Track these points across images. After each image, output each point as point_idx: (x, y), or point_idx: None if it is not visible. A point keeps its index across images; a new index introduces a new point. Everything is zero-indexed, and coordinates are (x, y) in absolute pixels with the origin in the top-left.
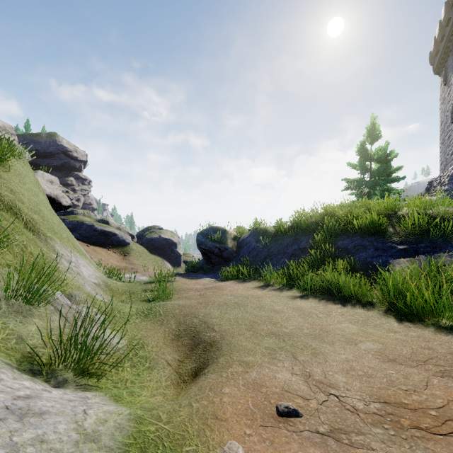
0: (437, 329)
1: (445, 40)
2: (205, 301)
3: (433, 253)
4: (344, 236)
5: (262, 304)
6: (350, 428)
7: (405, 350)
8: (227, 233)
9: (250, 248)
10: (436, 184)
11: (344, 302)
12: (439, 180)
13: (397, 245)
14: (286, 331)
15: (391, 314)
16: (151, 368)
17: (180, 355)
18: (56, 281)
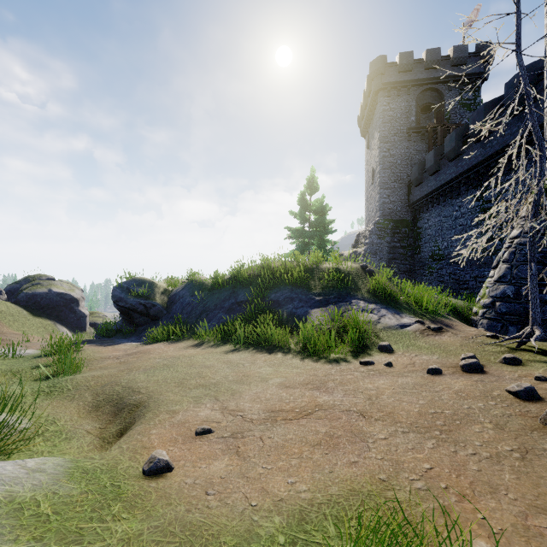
0: (326, 361)
1: (368, 109)
2: (128, 368)
3: (338, 302)
4: (277, 289)
5: (194, 362)
6: (245, 430)
7: (299, 379)
8: (155, 287)
9: (184, 303)
10: (362, 237)
11: (269, 351)
12: (364, 234)
13: (316, 297)
14: (213, 381)
15: (301, 355)
16: (68, 438)
17: (102, 423)
18: None
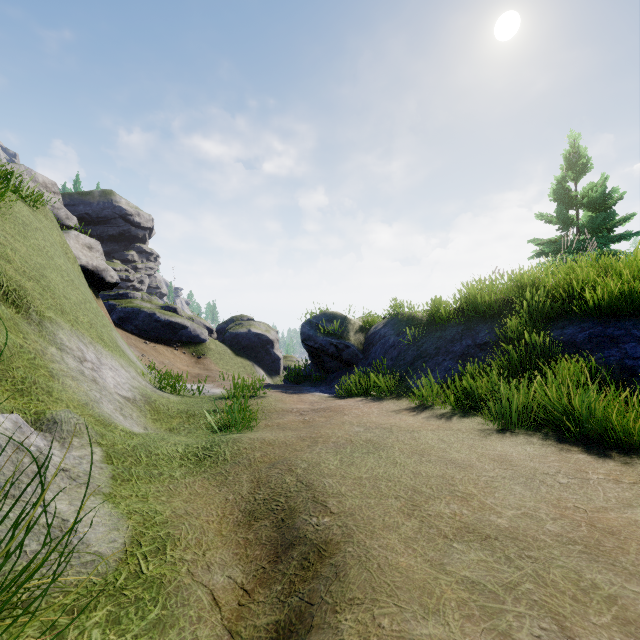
0: None
1: None
2: (311, 436)
3: None
4: (563, 322)
5: (423, 446)
6: None
7: None
8: (349, 323)
9: (387, 344)
10: None
11: (598, 448)
12: None
13: None
14: (501, 524)
15: None
16: (162, 624)
17: (248, 572)
18: (35, 393)
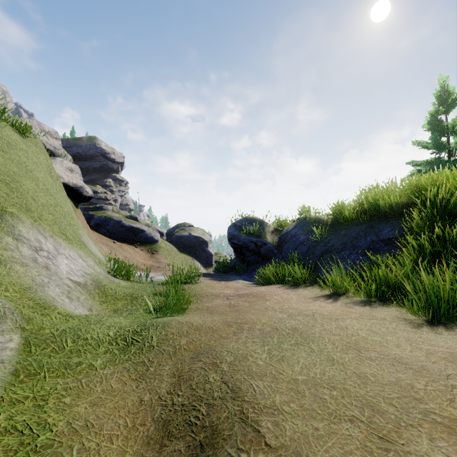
0: None
1: None
2: (237, 321)
3: None
4: None
5: (355, 338)
6: None
7: None
8: (265, 225)
9: (298, 242)
10: None
11: None
12: None
13: None
14: None
15: None
16: None
17: None
18: None
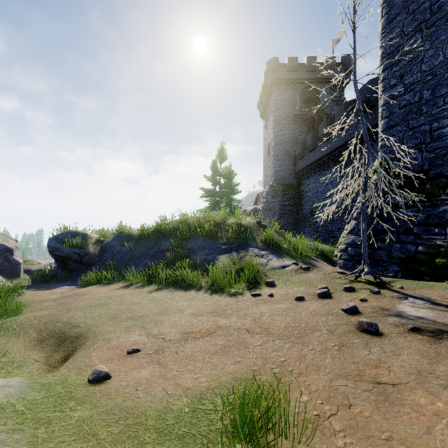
0: (228, 295)
1: (265, 97)
2: (67, 308)
3: (239, 250)
4: (192, 240)
5: (124, 300)
6: (165, 347)
7: (206, 309)
8: (88, 238)
9: (115, 251)
10: (261, 196)
11: (185, 289)
12: (262, 194)
13: (222, 246)
14: (140, 315)
15: (209, 291)
16: (20, 366)
17: (47, 353)
18: None
